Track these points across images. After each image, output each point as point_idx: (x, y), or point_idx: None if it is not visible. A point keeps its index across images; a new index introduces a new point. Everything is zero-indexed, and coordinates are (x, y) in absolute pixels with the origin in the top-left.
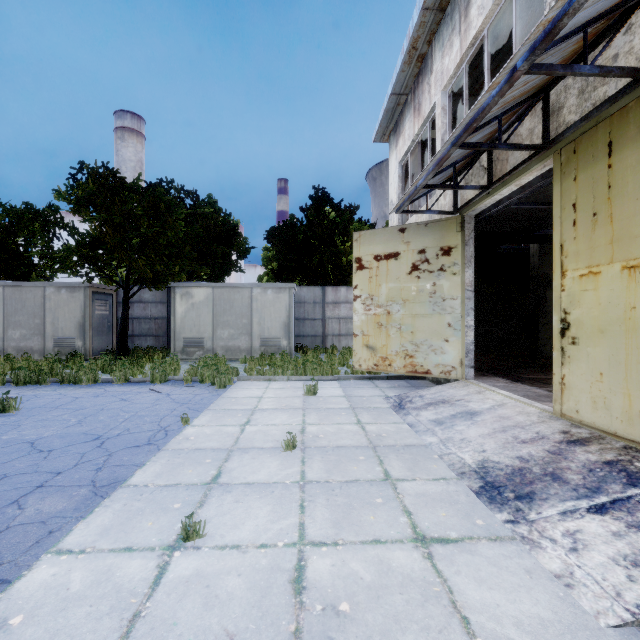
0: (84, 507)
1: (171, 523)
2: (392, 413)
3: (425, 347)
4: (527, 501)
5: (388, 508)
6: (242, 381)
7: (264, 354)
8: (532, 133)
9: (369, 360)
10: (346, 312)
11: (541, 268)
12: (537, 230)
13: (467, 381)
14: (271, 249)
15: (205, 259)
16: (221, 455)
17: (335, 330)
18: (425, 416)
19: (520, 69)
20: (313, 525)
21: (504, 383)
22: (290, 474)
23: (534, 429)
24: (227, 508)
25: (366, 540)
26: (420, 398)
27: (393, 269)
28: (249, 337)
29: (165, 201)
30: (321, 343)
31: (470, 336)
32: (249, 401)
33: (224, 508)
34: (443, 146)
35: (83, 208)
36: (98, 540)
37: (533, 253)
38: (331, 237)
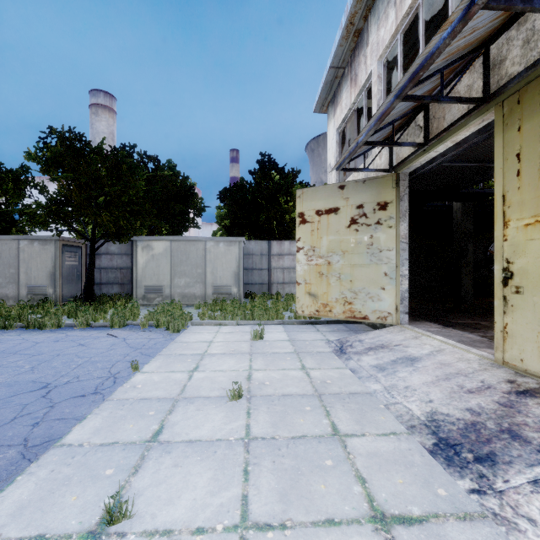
0: (5, 475)
1: (98, 497)
2: (334, 358)
3: (363, 294)
4: (489, 464)
5: (339, 473)
6: (195, 325)
7: (216, 300)
8: (471, 89)
9: (311, 306)
10: (289, 263)
11: (464, 223)
12: (463, 188)
13: (402, 326)
14: (223, 208)
15: (164, 215)
16: (166, 406)
17: (279, 279)
18: (366, 361)
19: (478, 2)
20: (257, 498)
21: (437, 328)
22: (235, 429)
23: (478, 377)
24: (164, 475)
25: (318, 520)
26: (360, 343)
27: (333, 223)
28: (203, 285)
29: (127, 163)
30: (267, 290)
31: (405, 284)
32: (199, 346)
33: (160, 475)
34: (387, 98)
35: (51, 168)
36: (7, 524)
37: (456, 210)
38: (276, 197)
